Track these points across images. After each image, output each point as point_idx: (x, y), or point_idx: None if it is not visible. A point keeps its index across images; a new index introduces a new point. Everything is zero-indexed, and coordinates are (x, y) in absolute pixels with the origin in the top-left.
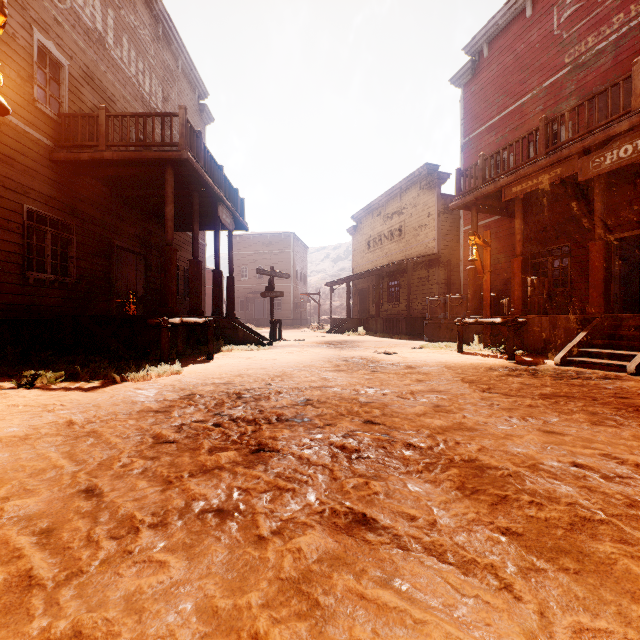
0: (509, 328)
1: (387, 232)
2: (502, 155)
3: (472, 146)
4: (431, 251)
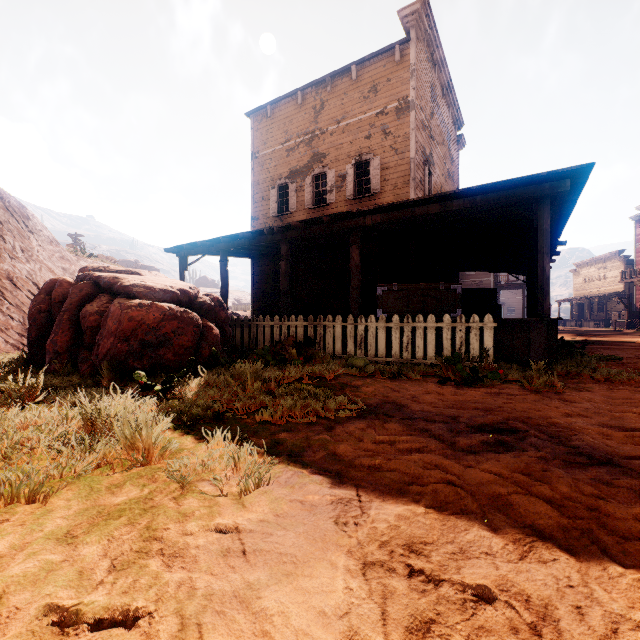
0: (625, 322)
1: (596, 276)
2: (634, 271)
3: (639, 248)
4: (620, 289)
